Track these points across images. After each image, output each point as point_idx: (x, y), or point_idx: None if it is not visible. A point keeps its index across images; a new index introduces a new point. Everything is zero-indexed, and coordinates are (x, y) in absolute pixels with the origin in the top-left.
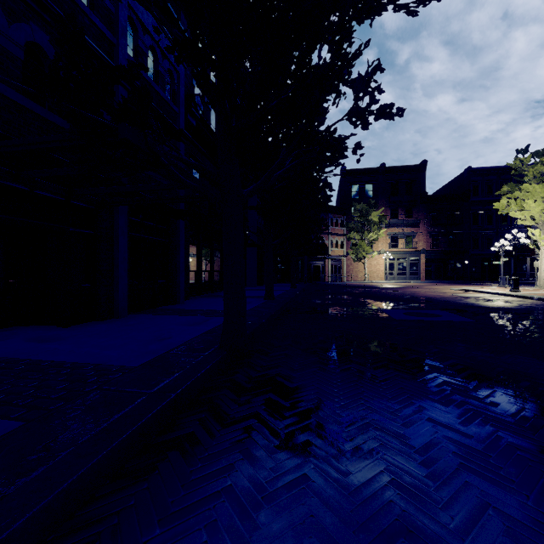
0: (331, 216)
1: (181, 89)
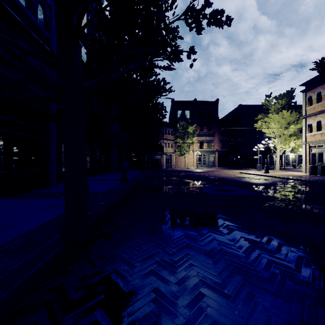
0: (165, 128)
1: (53, 21)
